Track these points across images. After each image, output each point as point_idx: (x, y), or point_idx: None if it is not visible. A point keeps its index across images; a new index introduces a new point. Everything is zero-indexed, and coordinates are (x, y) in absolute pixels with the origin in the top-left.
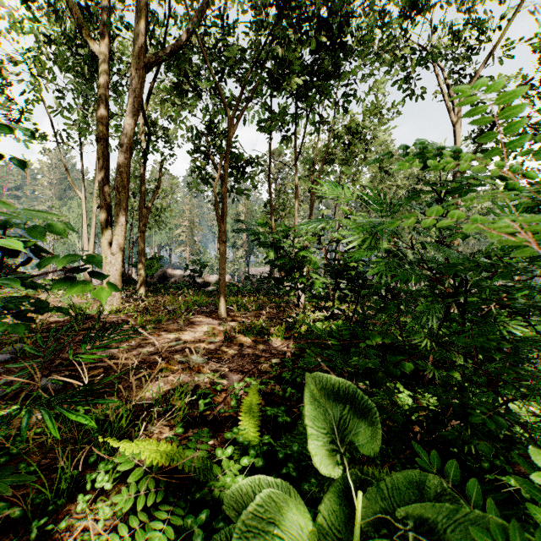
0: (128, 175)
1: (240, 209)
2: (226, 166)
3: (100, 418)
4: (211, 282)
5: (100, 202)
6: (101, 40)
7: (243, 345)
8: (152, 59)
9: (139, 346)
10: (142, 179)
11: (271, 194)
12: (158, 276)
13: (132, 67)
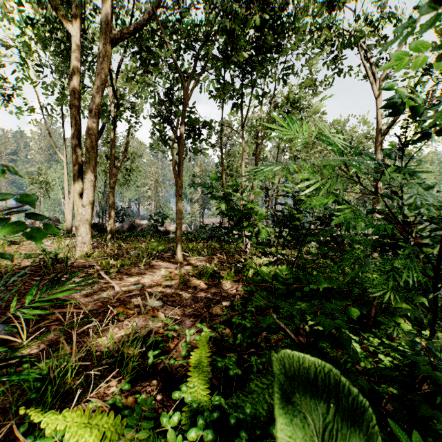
0: (97, 137)
1: (196, 170)
2: (183, 128)
3: (43, 372)
4: (172, 231)
5: (72, 161)
6: (74, 20)
7: (196, 288)
8: (117, 35)
9: (100, 289)
10: (112, 143)
11: (222, 155)
12: (128, 226)
13: (99, 42)
